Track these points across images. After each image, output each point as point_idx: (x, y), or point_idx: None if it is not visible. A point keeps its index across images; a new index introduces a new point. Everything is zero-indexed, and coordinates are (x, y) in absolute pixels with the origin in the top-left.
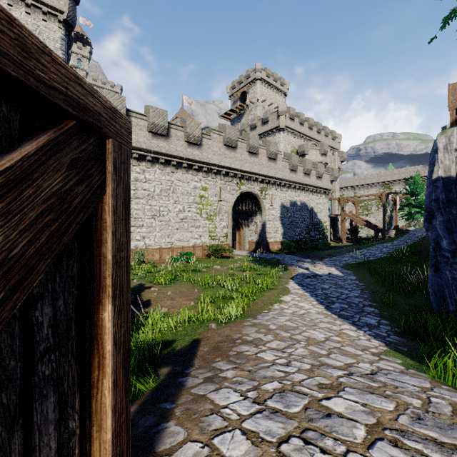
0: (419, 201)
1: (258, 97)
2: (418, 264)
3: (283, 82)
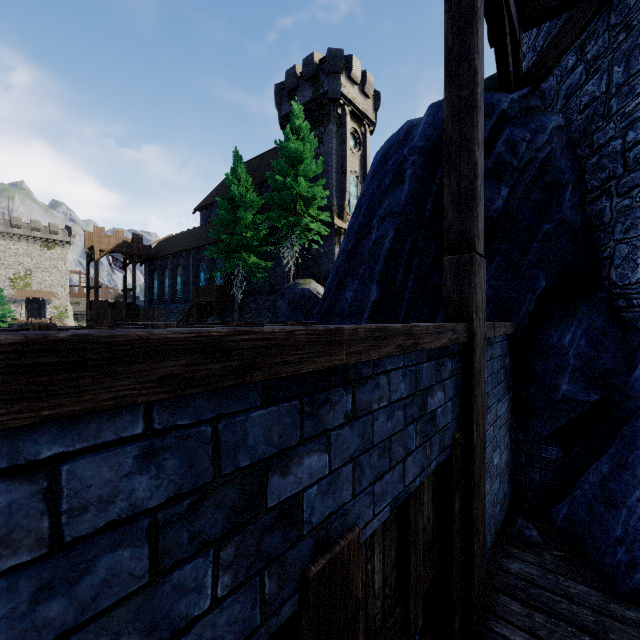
0: (3, 314)
1: None
2: None
3: None
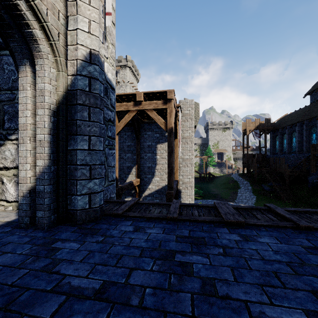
0: (212, 159)
1: (128, 79)
2: (277, 201)
3: (138, 73)
